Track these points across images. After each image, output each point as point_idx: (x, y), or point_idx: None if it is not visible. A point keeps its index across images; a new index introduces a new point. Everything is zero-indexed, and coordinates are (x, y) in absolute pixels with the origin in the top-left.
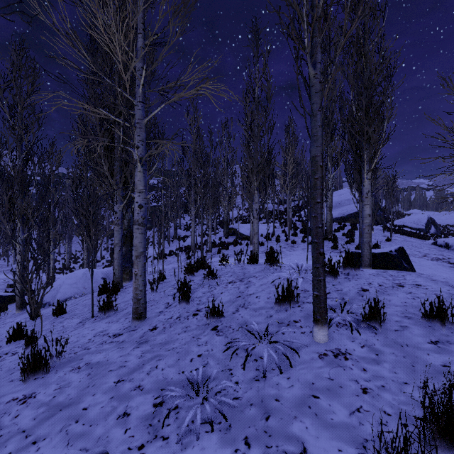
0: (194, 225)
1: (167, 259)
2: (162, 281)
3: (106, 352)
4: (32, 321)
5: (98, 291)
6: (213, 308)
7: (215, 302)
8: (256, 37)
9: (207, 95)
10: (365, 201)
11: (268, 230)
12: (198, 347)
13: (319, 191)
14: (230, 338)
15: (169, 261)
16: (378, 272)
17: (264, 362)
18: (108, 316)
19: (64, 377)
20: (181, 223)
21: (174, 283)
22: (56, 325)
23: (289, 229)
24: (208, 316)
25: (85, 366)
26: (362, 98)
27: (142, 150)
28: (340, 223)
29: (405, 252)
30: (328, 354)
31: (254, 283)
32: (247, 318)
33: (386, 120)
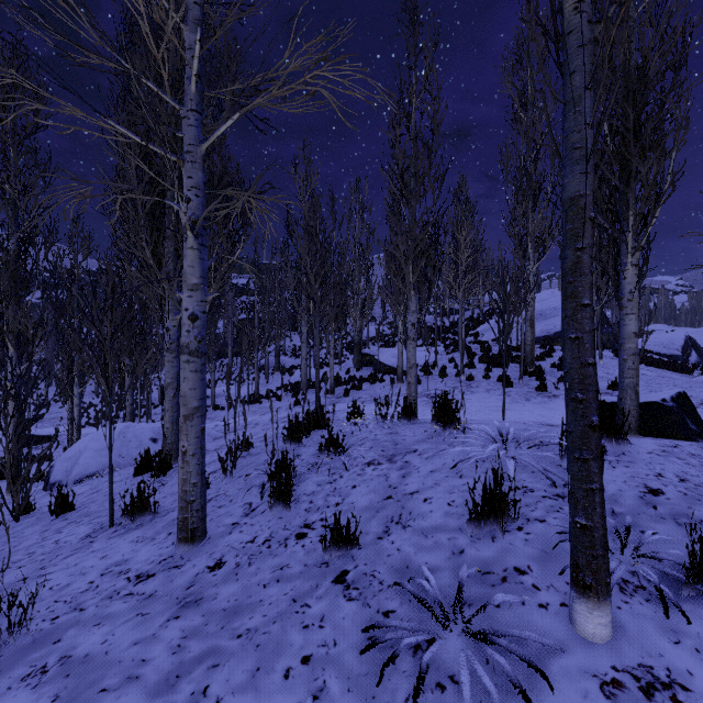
0: (305, 349)
1: (263, 404)
2: (246, 453)
3: (110, 624)
4: (15, 523)
5: (136, 468)
6: (336, 528)
7: (341, 508)
8: (413, 18)
9: (325, 95)
10: (628, 306)
11: (428, 358)
12: (305, 634)
13: (587, 280)
14: (376, 609)
15: (266, 408)
16: (663, 446)
17: (464, 702)
18: (138, 525)
19: (2, 699)
20: (286, 345)
21: (266, 459)
22: (48, 537)
23: (462, 357)
24: (328, 541)
25: (57, 667)
26: (627, 105)
27: (196, 206)
28: (544, 346)
29: (690, 401)
30: (625, 683)
31: (416, 467)
32: (409, 555)
33: (676, 148)
